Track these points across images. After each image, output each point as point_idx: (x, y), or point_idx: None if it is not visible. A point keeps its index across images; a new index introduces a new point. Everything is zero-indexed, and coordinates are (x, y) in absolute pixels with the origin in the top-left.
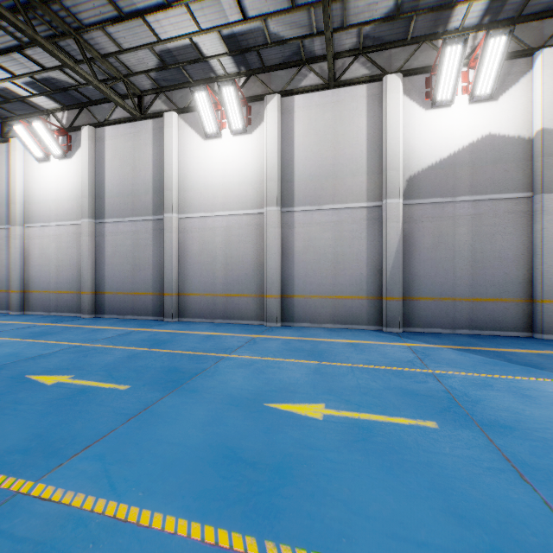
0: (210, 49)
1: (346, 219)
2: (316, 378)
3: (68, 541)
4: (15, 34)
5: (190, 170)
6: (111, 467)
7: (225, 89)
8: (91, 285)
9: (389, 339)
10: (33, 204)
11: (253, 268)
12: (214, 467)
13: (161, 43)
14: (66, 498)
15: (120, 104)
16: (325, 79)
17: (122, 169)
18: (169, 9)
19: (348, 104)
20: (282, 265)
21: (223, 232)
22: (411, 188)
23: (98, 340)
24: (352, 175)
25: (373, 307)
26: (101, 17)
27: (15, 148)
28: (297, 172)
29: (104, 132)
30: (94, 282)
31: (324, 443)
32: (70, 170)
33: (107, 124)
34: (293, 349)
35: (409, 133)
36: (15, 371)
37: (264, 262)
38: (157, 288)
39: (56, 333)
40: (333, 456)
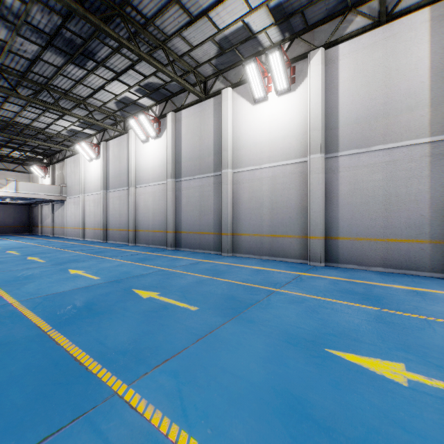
0: (258, 25)
1: (401, 157)
2: (381, 328)
3: None
4: (129, 57)
5: (241, 132)
6: (184, 388)
7: (271, 56)
8: (172, 226)
9: None
10: (140, 172)
11: (296, 211)
12: (281, 419)
13: (220, 33)
14: (148, 411)
15: (191, 90)
16: (374, 18)
17: (192, 140)
18: (226, 0)
19: (404, 36)
20: (326, 208)
21: (269, 181)
22: None
23: (177, 267)
24: (408, 111)
25: (438, 252)
26: (179, 26)
27: (130, 136)
28: (342, 118)
29: (181, 115)
30: (175, 224)
31: (423, 425)
32: (160, 146)
33: (183, 108)
34: (343, 290)
35: None
36: (126, 285)
37: (308, 206)
38: (217, 229)
39: (151, 260)
40: None
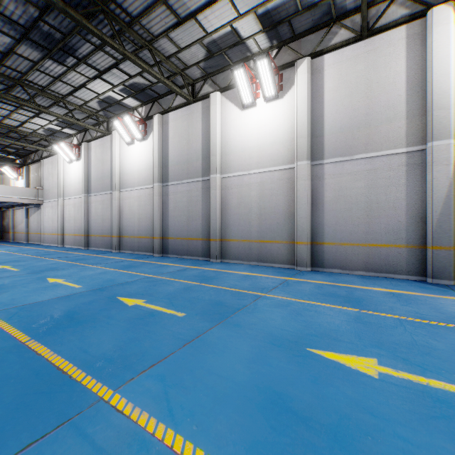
0: (247, 31)
1: (381, 166)
2: (359, 328)
3: None
4: (113, 55)
5: (230, 137)
6: (170, 391)
7: (259, 62)
8: (159, 232)
9: (438, 291)
10: (124, 175)
11: (284, 217)
12: (263, 413)
13: (208, 36)
14: (134, 414)
15: (179, 92)
16: (357, 32)
17: (180, 143)
18: (215, 4)
19: (383, 51)
20: (312, 214)
21: (257, 187)
22: None
23: (164, 274)
24: (387, 122)
25: (414, 256)
26: (166, 26)
27: (114, 137)
28: (327, 126)
29: (168, 117)
30: (161, 230)
31: (388, 411)
32: (146, 149)
33: (170, 111)
34: (327, 294)
35: None
36: (110, 293)
37: (295, 212)
38: (205, 234)
39: (137, 267)
40: (406, 432)
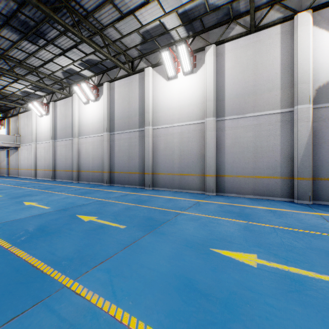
0: (171, 25)
1: (264, 122)
2: (246, 234)
3: (87, 328)
4: (74, 39)
5: (159, 100)
6: (114, 279)
7: (179, 47)
8: (108, 168)
9: (301, 208)
10: (82, 126)
11: (197, 157)
12: (178, 292)
13: (143, 27)
14: (88, 295)
15: (122, 67)
16: (247, 28)
17: (123, 104)
18: (147, 5)
19: (265, 42)
20: (217, 155)
21: (178, 135)
22: (320, 95)
23: (111, 198)
24: (268, 91)
25: (286, 184)
26: (112, 19)
27: (74, 98)
28: (227, 93)
29: (114, 84)
30: (109, 166)
31: (261, 288)
32: (98, 107)
33: (115, 80)
34: (226, 211)
35: (317, 54)
36: (71, 212)
37: (204, 153)
38: (141, 169)
39: (91, 193)
40: (272, 302)
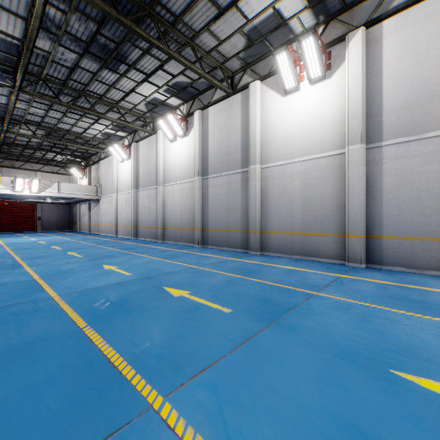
0: (290, 11)
1: None
2: None
3: None
4: (158, 57)
5: (271, 126)
6: (225, 407)
7: (304, 42)
8: (199, 224)
9: None
10: (168, 170)
11: (332, 208)
12: None
13: (248, 23)
14: (187, 434)
15: (218, 86)
16: None
17: (219, 137)
18: None
19: None
20: (367, 204)
21: (301, 176)
22: None
23: (205, 265)
24: None
25: None
26: (207, 20)
27: (159, 136)
28: (387, 103)
29: (208, 112)
30: (202, 222)
31: None
32: (187, 144)
33: (210, 106)
34: (395, 297)
35: None
36: (156, 282)
37: (345, 201)
38: (244, 226)
39: (180, 257)
40: None
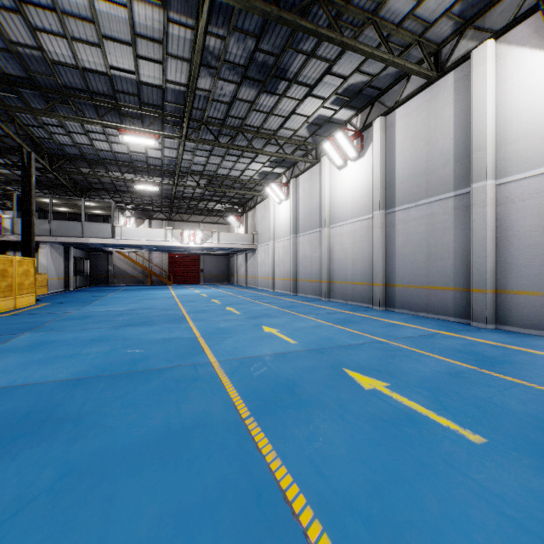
0: None
1: None
2: None
3: None
4: (326, 58)
5: (517, 110)
6: None
7: None
8: (381, 277)
9: None
10: (335, 207)
11: None
12: None
13: None
14: None
15: (415, 71)
16: None
17: (413, 148)
18: None
19: None
20: None
21: None
22: None
23: (399, 339)
24: None
25: None
26: None
27: (323, 164)
28: None
29: (395, 116)
30: (384, 275)
31: None
32: (363, 168)
33: (397, 106)
34: None
35: None
36: (331, 359)
37: None
38: (460, 281)
39: (356, 323)
40: None
